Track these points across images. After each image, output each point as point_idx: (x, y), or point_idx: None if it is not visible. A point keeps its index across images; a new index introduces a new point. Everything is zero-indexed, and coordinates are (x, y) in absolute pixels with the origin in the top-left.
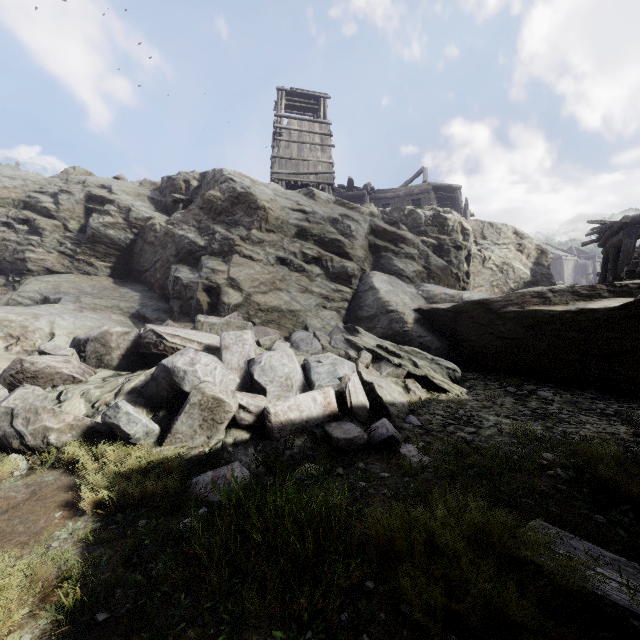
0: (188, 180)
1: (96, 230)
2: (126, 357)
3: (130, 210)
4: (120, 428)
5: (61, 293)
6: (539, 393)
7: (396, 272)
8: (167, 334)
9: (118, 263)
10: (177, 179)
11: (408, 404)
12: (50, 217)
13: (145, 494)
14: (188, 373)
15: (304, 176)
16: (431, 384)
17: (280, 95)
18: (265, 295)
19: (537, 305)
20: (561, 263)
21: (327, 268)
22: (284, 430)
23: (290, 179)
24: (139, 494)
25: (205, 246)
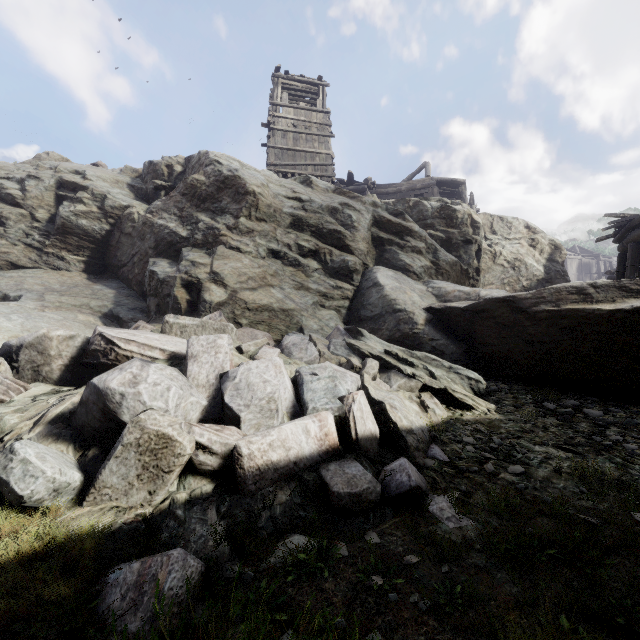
0: (171, 165)
1: (66, 219)
2: (70, 368)
3: (105, 198)
4: (9, 486)
5: (23, 290)
6: (586, 411)
7: (402, 267)
8: (120, 339)
9: (93, 257)
10: (159, 164)
11: (428, 428)
12: (16, 205)
13: (17, 614)
14: (127, 396)
15: (301, 168)
16: (451, 399)
17: (276, 82)
18: (254, 292)
19: (576, 303)
20: (565, 262)
21: (325, 262)
22: (262, 478)
23: (287, 171)
24: (6, 615)
25: (187, 237)
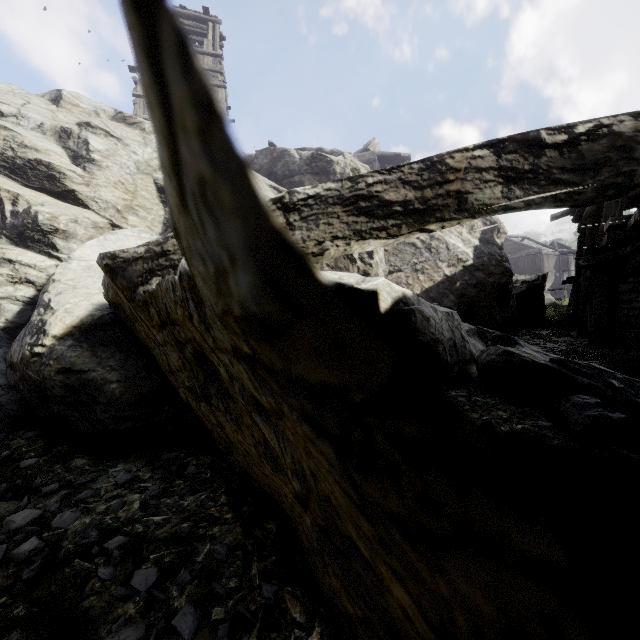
0: None
1: None
2: None
3: None
4: None
5: None
6: None
7: None
8: None
9: None
10: None
11: None
12: None
13: None
14: None
15: None
16: None
17: None
18: None
19: None
20: (541, 258)
21: (3, 216)
22: None
23: None
24: None
25: None
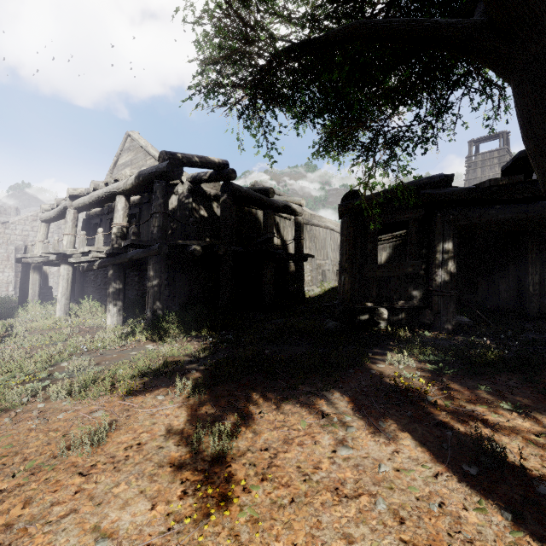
0: None
1: None
2: None
3: None
4: None
5: None
6: None
7: None
8: None
9: None
10: None
11: None
12: None
13: None
14: None
15: None
16: None
17: (470, 144)
18: None
19: None
20: None
21: None
22: None
23: None
24: None
25: None
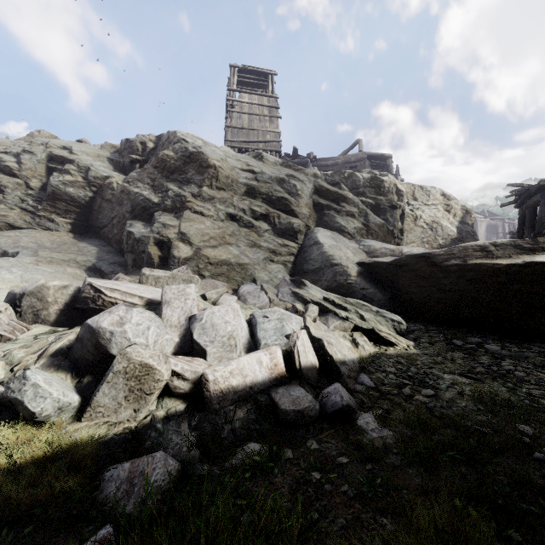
0: (144, 142)
1: (56, 188)
2: (64, 312)
3: (89, 169)
4: (23, 405)
5: (20, 247)
6: (487, 346)
7: (338, 228)
8: (106, 288)
9: (78, 219)
10: (134, 141)
11: (358, 360)
12: (13, 176)
13: (36, 501)
14: (115, 334)
15: (254, 144)
16: (378, 337)
17: (232, 71)
18: (215, 249)
19: (480, 258)
20: (476, 224)
21: (274, 224)
22: (224, 399)
23: (241, 146)
24: (27, 502)
25: (159, 203)
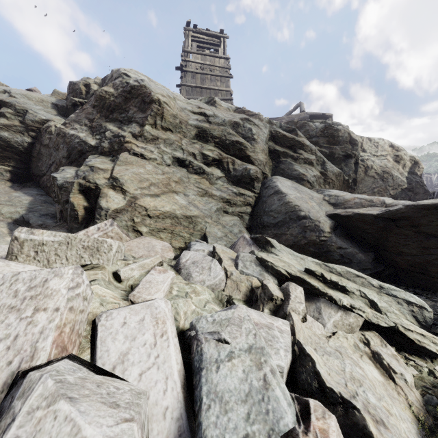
0: (88, 84)
1: None
2: None
3: (27, 112)
4: None
5: None
6: None
7: (297, 176)
8: None
9: (18, 167)
10: (78, 83)
11: (421, 435)
12: None
13: None
14: None
15: None
16: (403, 340)
17: (187, 34)
18: (156, 198)
19: None
20: None
21: (228, 171)
22: None
23: None
24: None
25: (96, 145)
